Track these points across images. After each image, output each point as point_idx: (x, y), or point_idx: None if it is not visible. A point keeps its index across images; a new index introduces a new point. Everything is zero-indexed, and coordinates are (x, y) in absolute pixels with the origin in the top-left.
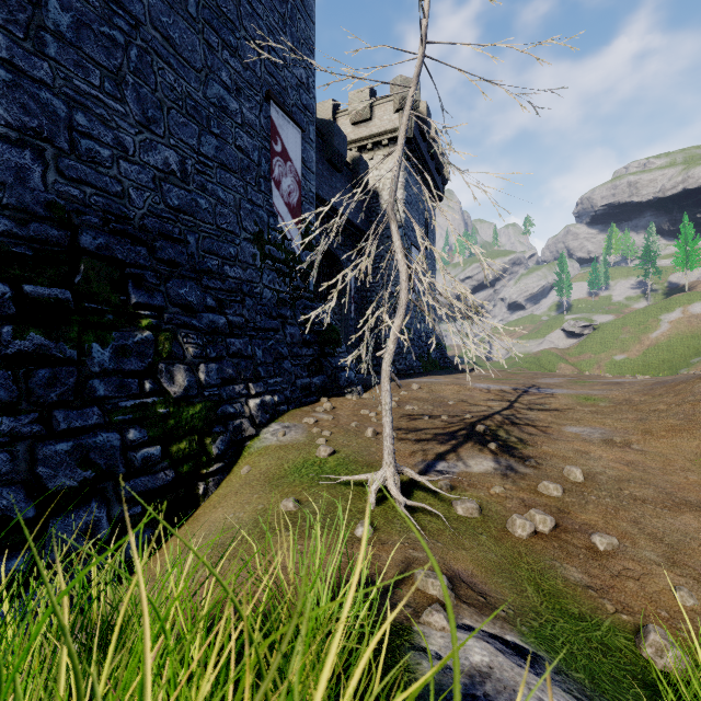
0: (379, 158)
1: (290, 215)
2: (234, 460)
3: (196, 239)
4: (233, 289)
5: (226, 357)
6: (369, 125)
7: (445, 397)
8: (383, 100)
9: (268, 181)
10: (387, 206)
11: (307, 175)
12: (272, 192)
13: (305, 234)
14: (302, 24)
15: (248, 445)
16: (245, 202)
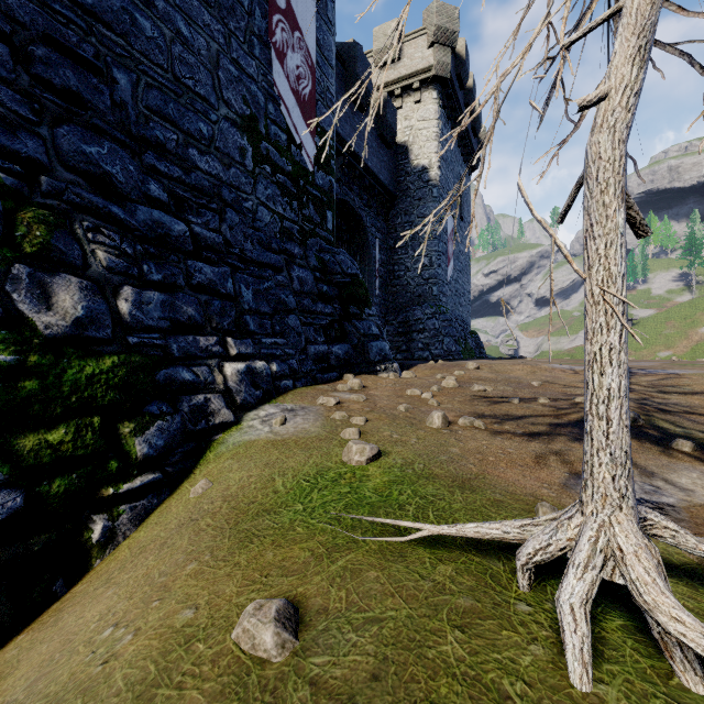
0: (409, 106)
1: (299, 110)
2: (188, 467)
3: (132, 82)
4: (205, 189)
5: (184, 289)
6: (397, 66)
7: (519, 377)
8: (414, 34)
9: (266, 47)
10: None
11: (323, 67)
12: (271, 65)
13: (320, 148)
14: None
15: (217, 439)
16: (227, 60)
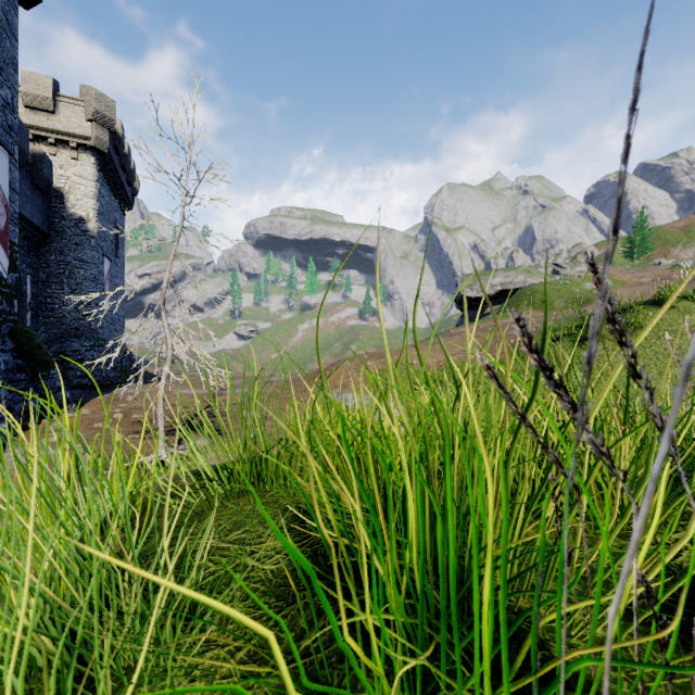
0: (65, 157)
1: None
2: None
3: None
4: None
5: None
6: (52, 118)
7: None
8: (72, 100)
9: None
10: (160, 302)
11: (12, 196)
12: None
13: (10, 257)
14: (8, 43)
15: None
16: None
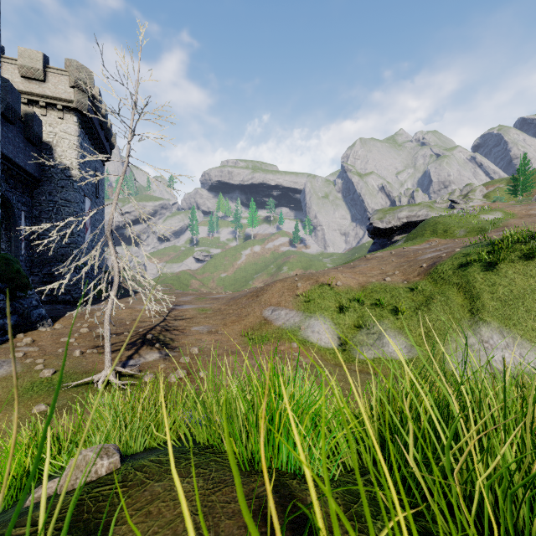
0: (53, 117)
1: None
2: None
3: None
4: None
5: None
6: (42, 85)
7: (123, 318)
8: (58, 71)
9: None
10: (107, 232)
11: None
12: None
13: None
14: None
15: None
16: None
